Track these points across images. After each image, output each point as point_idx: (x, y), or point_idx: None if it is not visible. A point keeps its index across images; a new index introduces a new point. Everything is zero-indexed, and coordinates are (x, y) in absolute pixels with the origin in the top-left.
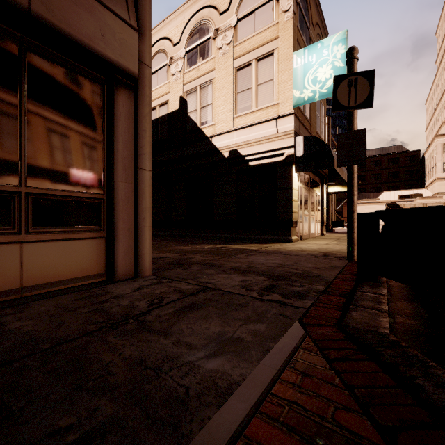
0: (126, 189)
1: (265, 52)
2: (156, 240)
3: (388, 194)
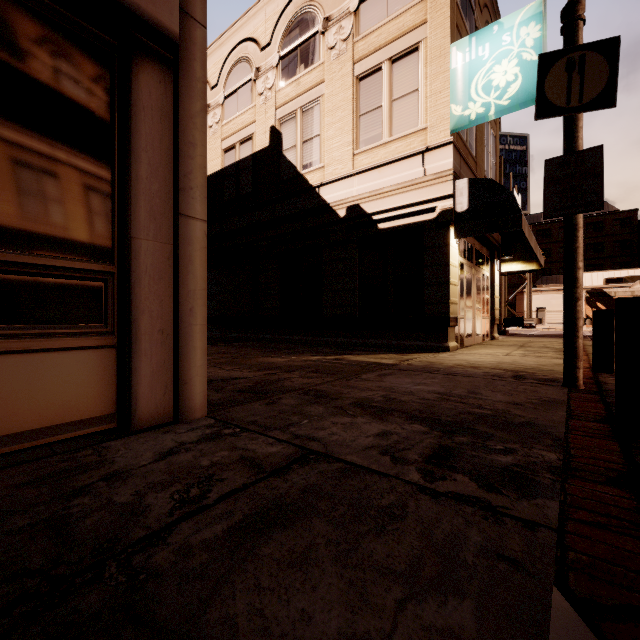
0: (155, 254)
1: (405, 47)
2: (233, 346)
3: (587, 276)
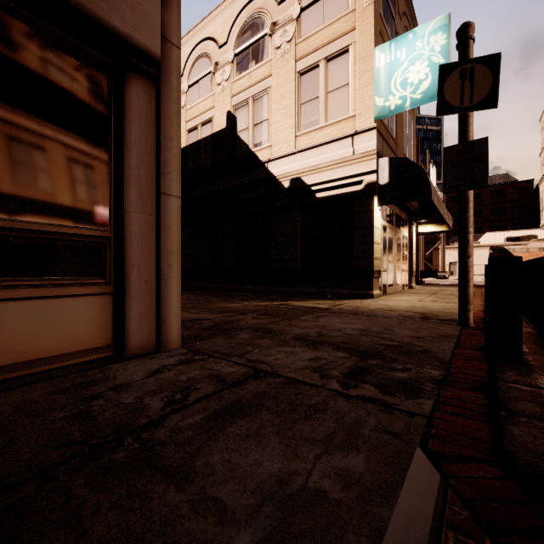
0: (142, 223)
1: (338, 49)
2: (196, 294)
3: (491, 236)
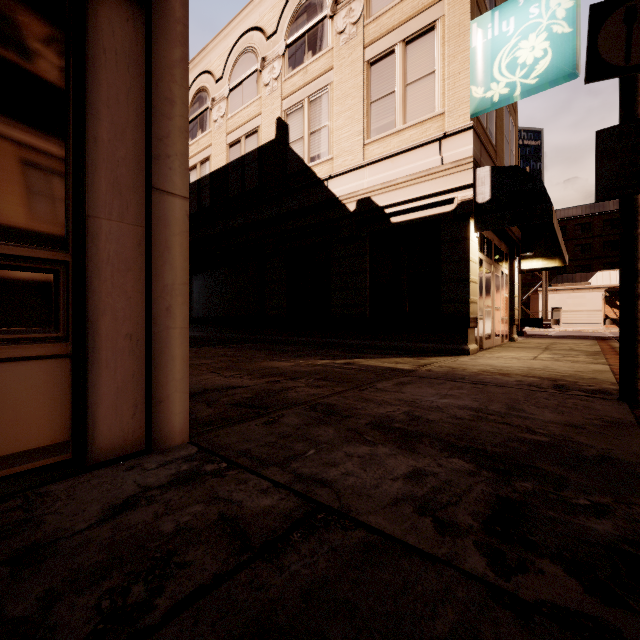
0: (121, 238)
1: (420, 27)
2: (236, 348)
3: (605, 275)
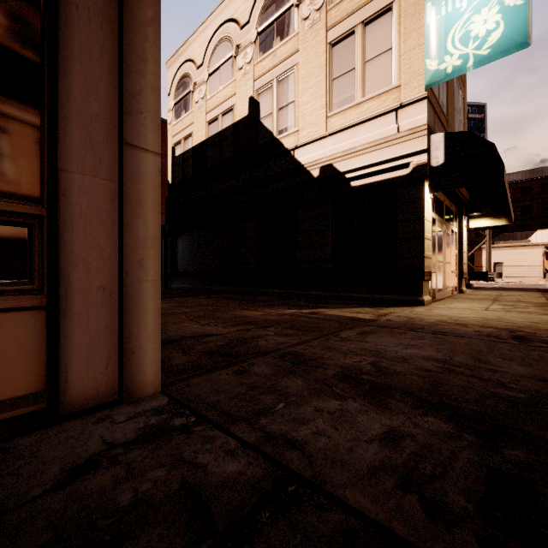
0: (94, 192)
1: (378, 9)
2: (214, 298)
3: (544, 233)
